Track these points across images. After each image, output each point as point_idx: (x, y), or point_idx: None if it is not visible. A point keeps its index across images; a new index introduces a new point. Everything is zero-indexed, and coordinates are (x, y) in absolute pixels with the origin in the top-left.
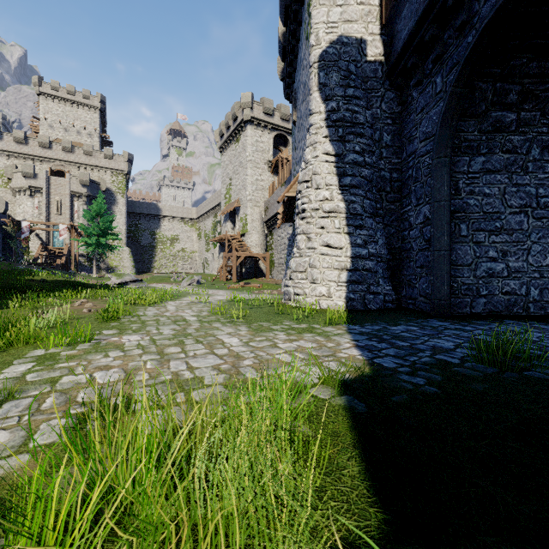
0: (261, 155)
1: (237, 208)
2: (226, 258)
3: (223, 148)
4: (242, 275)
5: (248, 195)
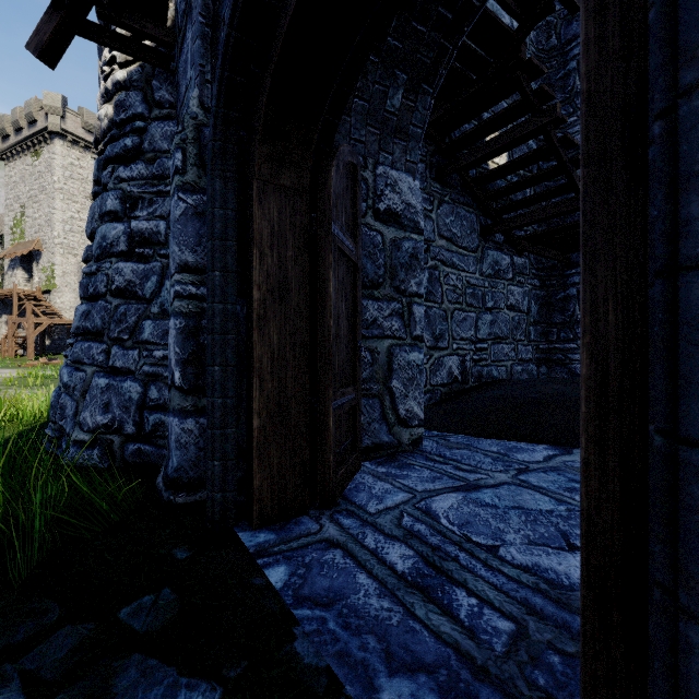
0: (79, 185)
1: (36, 252)
2: (14, 325)
3: (8, 156)
4: (45, 350)
5: (56, 236)
